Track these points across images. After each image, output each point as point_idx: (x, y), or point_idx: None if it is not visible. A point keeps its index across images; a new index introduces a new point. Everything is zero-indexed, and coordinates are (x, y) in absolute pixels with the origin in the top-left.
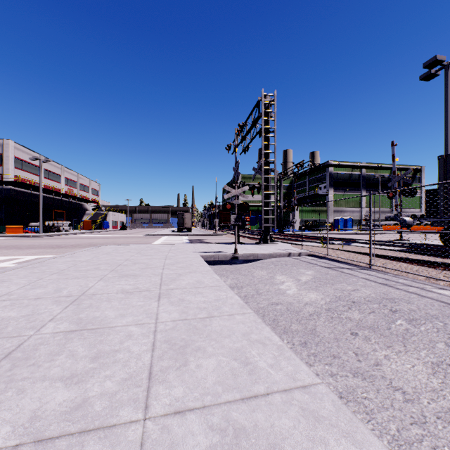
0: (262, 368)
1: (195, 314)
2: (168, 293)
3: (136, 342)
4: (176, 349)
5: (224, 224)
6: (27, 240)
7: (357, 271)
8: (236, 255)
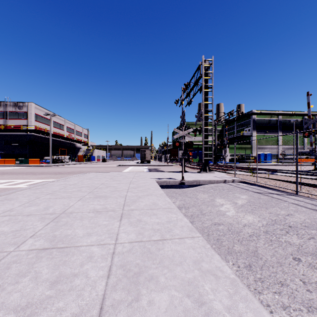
0: (218, 311)
1: (149, 236)
2: (129, 213)
3: (95, 265)
4: (130, 277)
5: (173, 158)
6: (41, 168)
7: (286, 197)
8: (183, 181)
